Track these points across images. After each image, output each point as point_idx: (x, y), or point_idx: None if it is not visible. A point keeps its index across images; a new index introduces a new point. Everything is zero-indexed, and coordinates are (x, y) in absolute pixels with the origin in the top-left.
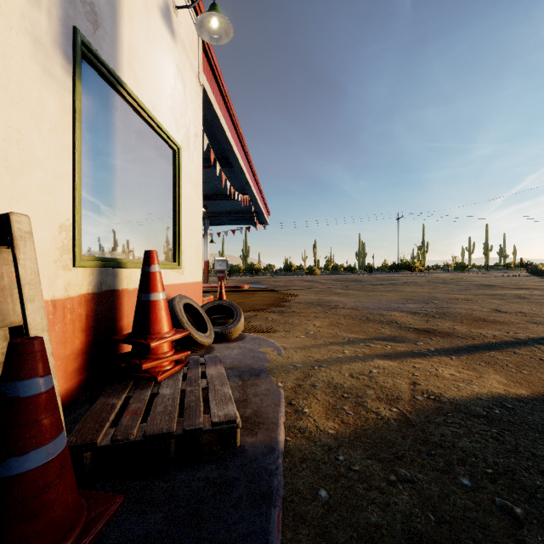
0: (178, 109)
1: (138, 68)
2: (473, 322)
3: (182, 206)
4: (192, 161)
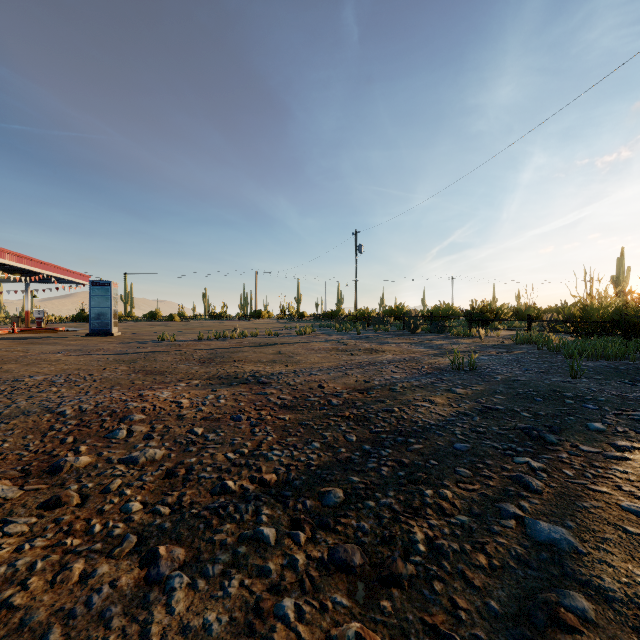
0: None
1: None
2: None
3: None
4: None
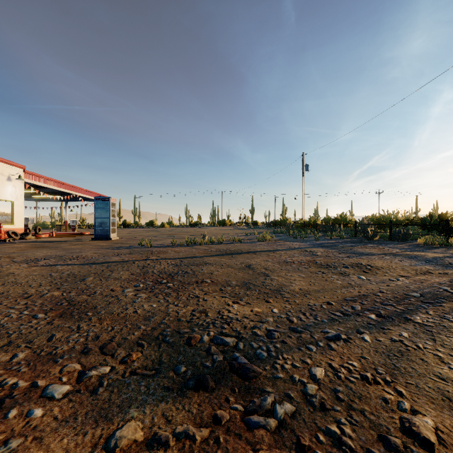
0: (13, 194)
1: (1, 194)
2: None
3: (15, 212)
4: (19, 202)
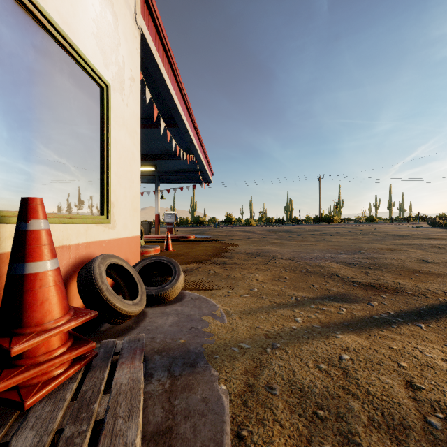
0: (106, 41)
1: None
2: (411, 274)
3: (112, 153)
4: (127, 106)
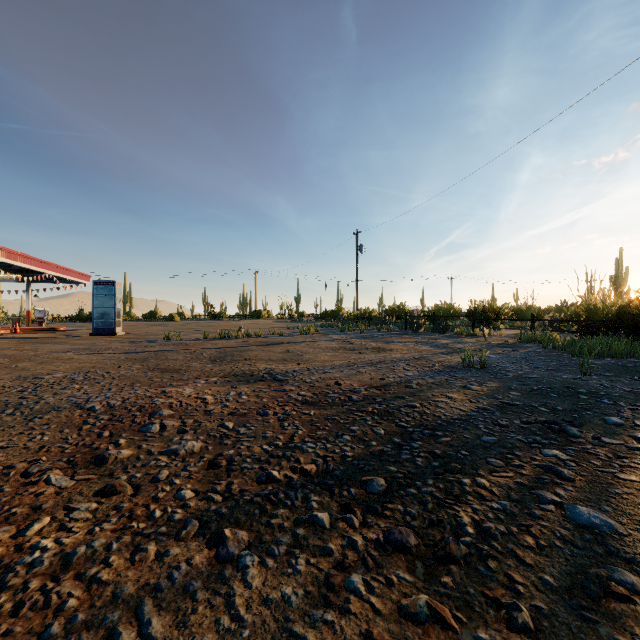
0: None
1: None
2: None
3: None
4: None
